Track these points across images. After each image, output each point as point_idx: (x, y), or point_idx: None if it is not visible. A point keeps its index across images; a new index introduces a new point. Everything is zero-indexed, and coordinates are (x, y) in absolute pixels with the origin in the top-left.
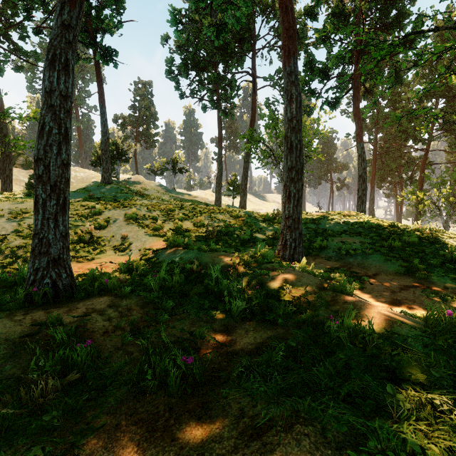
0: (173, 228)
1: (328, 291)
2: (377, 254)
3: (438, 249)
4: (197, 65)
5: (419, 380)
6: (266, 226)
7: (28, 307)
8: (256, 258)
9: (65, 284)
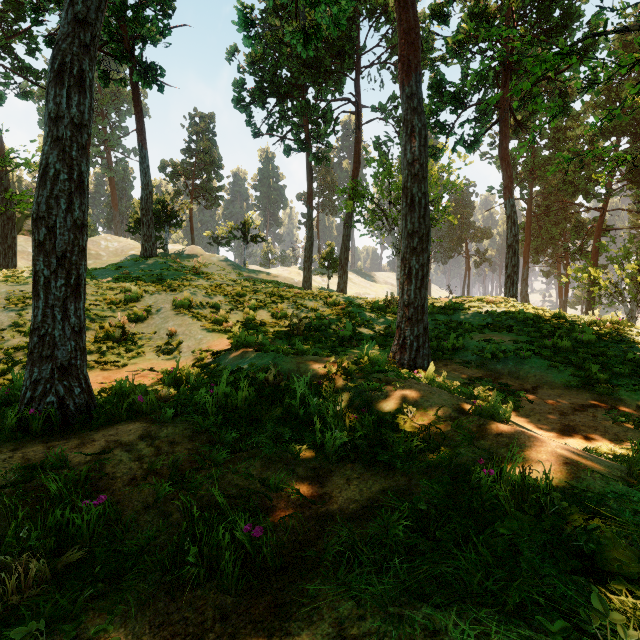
0: (242, 320)
1: (472, 417)
2: (537, 357)
3: (626, 351)
4: (278, 90)
5: (636, 573)
6: (376, 317)
7: (21, 438)
8: (361, 365)
9: (79, 404)
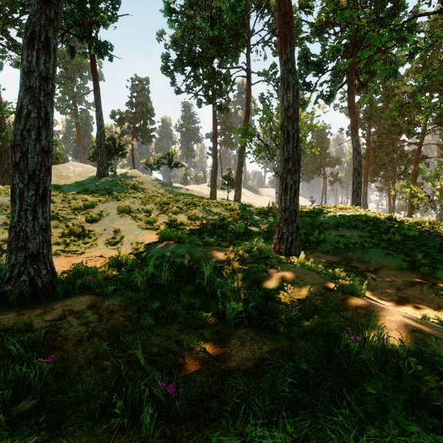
0: (167, 221)
1: (336, 292)
2: (377, 247)
3: (441, 243)
4: (192, 61)
5: None
6: (261, 219)
7: (0, 307)
8: (252, 253)
9: (45, 281)
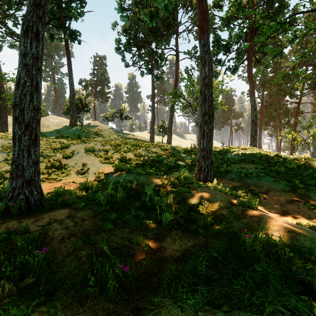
0: (119, 157)
1: (238, 206)
2: (268, 176)
3: (312, 173)
4: (137, 44)
5: None
6: (186, 156)
7: (6, 217)
8: (180, 180)
9: (36, 199)
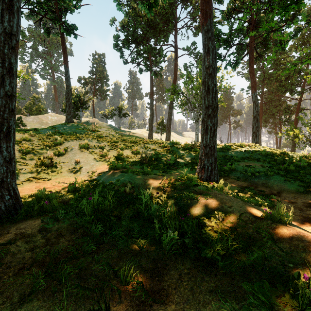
0: (116, 155)
1: (266, 221)
2: (277, 175)
3: None
4: (136, 40)
5: None
6: (186, 153)
7: None
8: (182, 181)
9: (8, 205)
